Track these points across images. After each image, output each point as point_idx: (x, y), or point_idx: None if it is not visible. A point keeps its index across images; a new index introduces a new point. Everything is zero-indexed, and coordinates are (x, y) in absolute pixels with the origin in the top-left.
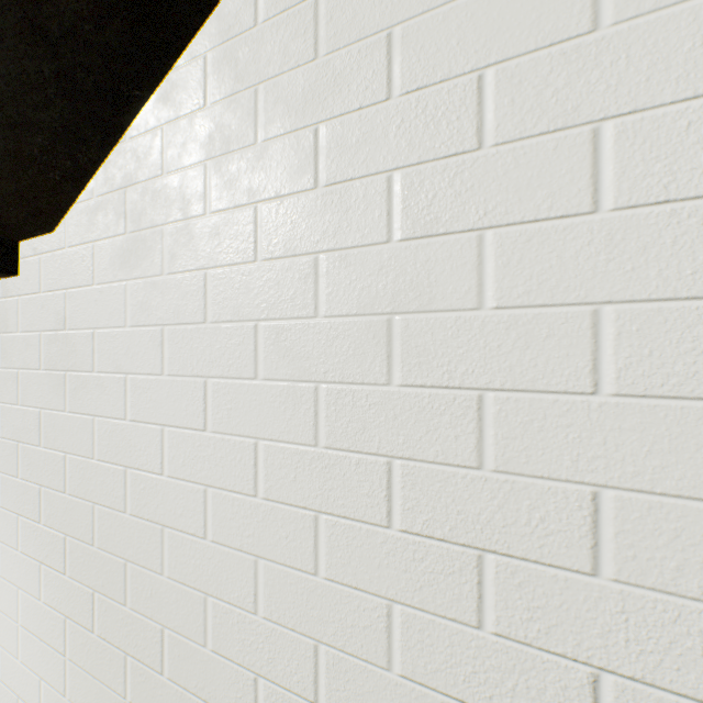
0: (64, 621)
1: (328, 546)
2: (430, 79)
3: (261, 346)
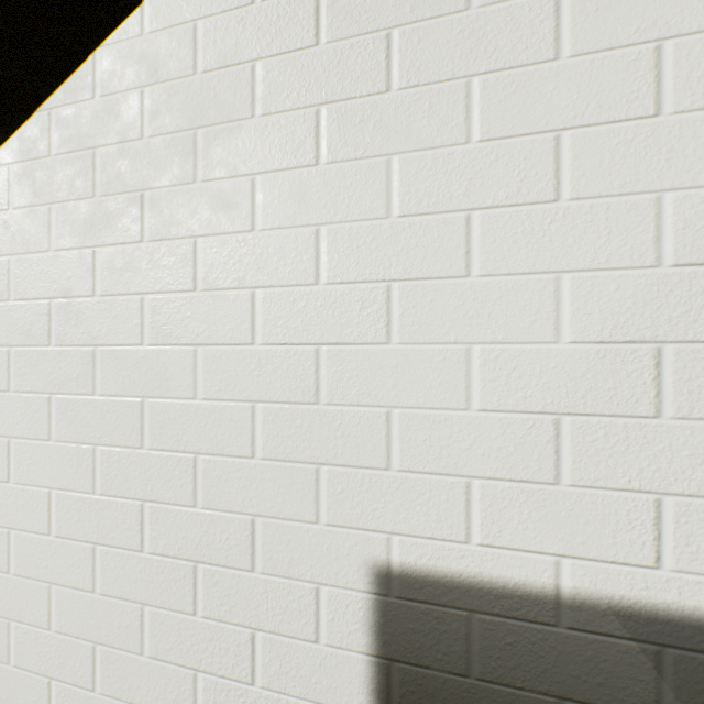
0: None
1: (103, 569)
2: (167, 235)
3: (55, 414)
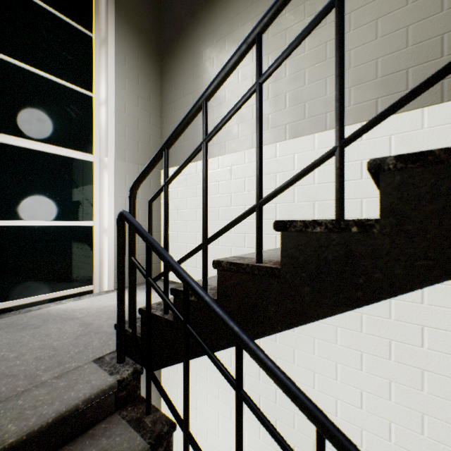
0: (275, 450)
1: None
2: None
3: (392, 390)
